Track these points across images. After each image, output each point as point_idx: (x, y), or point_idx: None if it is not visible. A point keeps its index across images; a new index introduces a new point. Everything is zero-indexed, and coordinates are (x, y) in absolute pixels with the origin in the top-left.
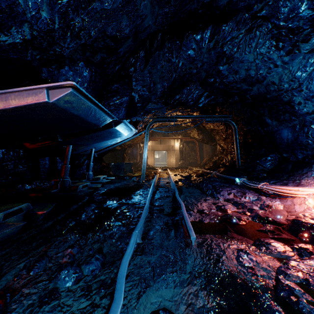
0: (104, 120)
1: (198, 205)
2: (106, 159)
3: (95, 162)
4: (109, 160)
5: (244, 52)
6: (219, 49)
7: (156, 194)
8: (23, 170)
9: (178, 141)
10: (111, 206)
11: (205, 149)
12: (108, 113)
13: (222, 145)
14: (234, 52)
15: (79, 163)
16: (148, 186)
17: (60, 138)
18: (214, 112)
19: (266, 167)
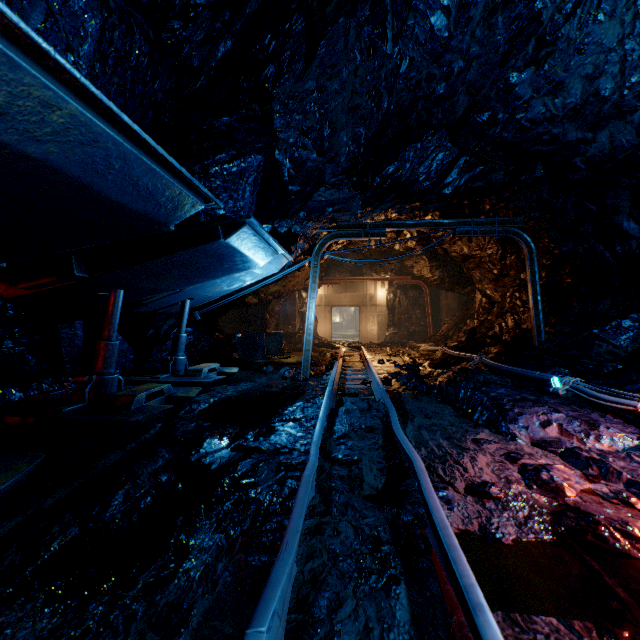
0: (176, 205)
1: (467, 464)
2: (228, 325)
3: (197, 331)
4: (233, 326)
5: (594, 17)
6: (521, 7)
7: (337, 419)
8: (16, 353)
9: (385, 285)
10: (211, 461)
11: (444, 303)
12: (182, 175)
13: (490, 293)
14: (565, 18)
15: (158, 335)
16: (318, 391)
17: (81, 269)
18: (476, 213)
19: (619, 345)
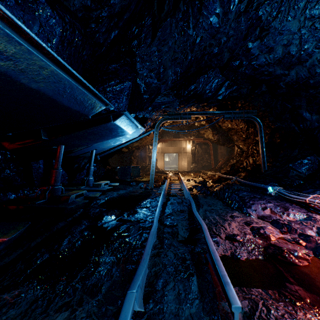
0: (93, 107)
1: (226, 226)
2: (113, 162)
3: (98, 165)
4: (115, 163)
5: (286, 18)
6: (252, 14)
7: (166, 207)
8: (11, 176)
9: (190, 142)
10: (107, 226)
11: (220, 151)
12: (96, 94)
13: (241, 146)
14: (273, 18)
15: (79, 167)
16: (157, 194)
17: (45, 135)
18: (234, 108)
19: (302, 172)
